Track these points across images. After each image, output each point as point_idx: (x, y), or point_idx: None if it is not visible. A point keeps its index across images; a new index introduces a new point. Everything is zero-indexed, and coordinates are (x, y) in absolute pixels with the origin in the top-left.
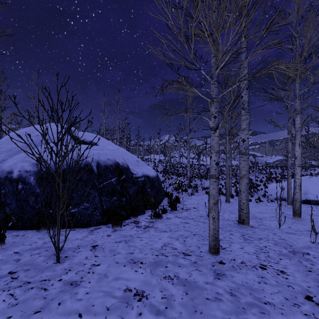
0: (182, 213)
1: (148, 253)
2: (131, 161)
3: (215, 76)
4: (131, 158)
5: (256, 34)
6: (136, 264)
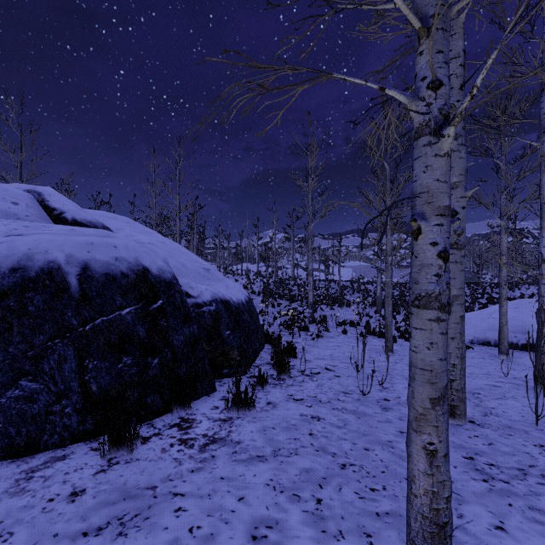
0: (303, 384)
1: None
2: (192, 268)
3: None
4: (191, 262)
5: None
6: None
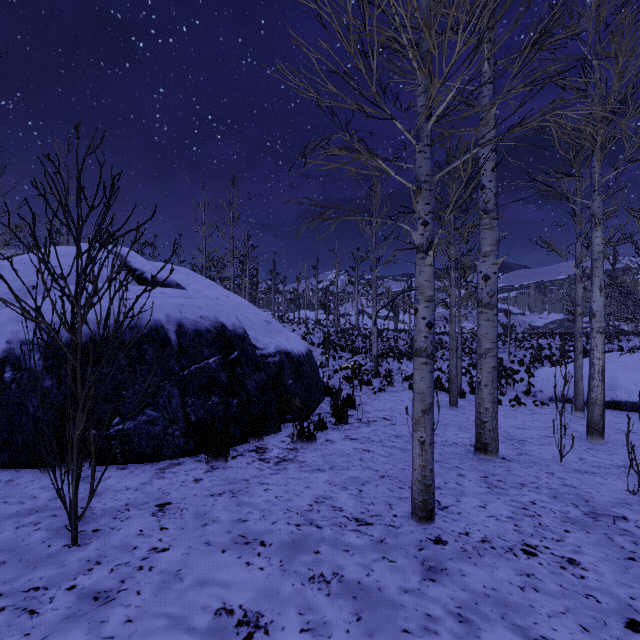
0: (359, 429)
1: (280, 520)
2: (255, 321)
3: (426, 134)
4: (254, 315)
5: (512, 56)
6: (251, 546)
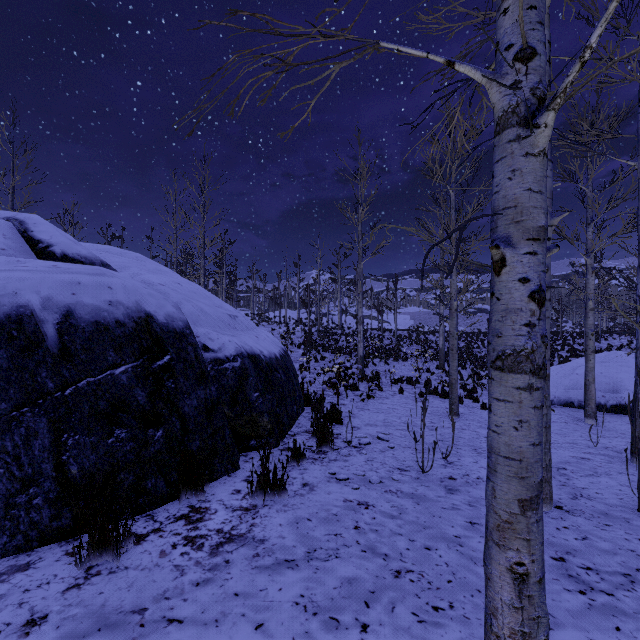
0: (349, 459)
1: None
2: (213, 315)
3: None
4: (214, 308)
5: None
6: None
